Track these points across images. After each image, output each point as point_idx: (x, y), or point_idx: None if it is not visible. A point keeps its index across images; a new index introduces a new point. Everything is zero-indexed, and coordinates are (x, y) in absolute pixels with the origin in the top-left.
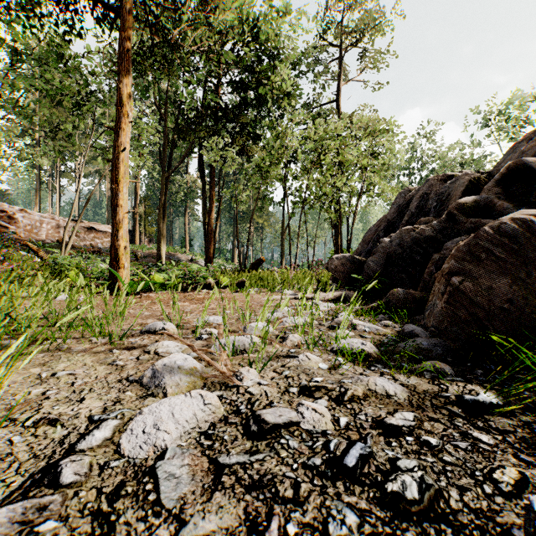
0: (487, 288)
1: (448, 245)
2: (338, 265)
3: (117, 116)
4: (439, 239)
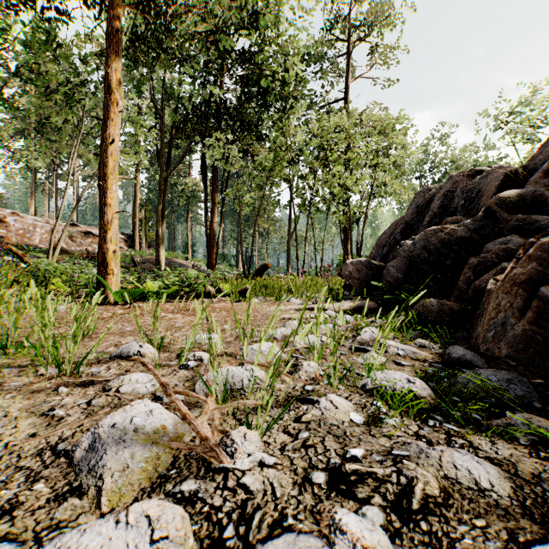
0: None
1: (490, 247)
2: (353, 270)
3: (105, 105)
4: (474, 240)
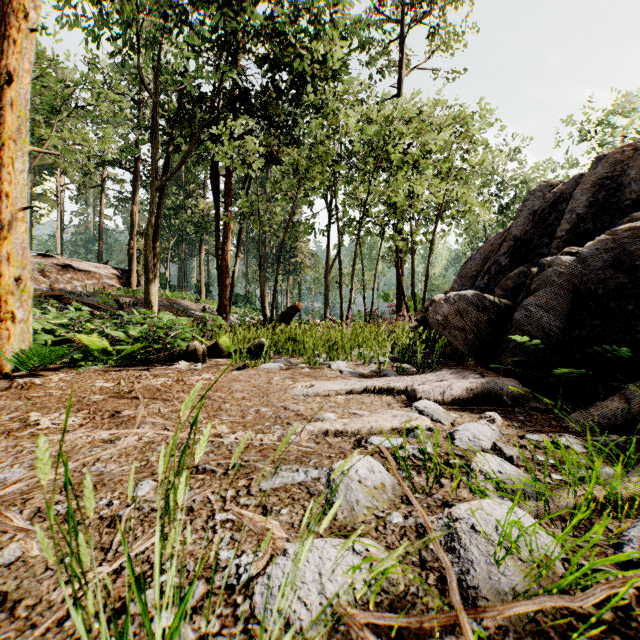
0: None
1: None
2: (451, 313)
3: None
4: None
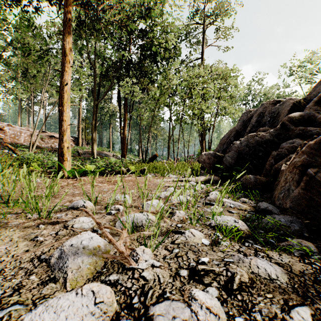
0: None
1: (283, 145)
2: (206, 158)
3: (62, 63)
4: (275, 141)
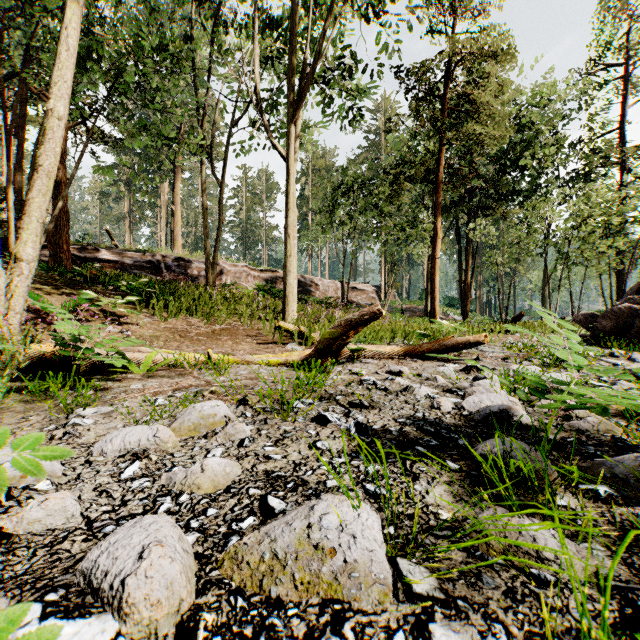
0: (603, 326)
1: None
2: (582, 318)
3: (434, 240)
4: None
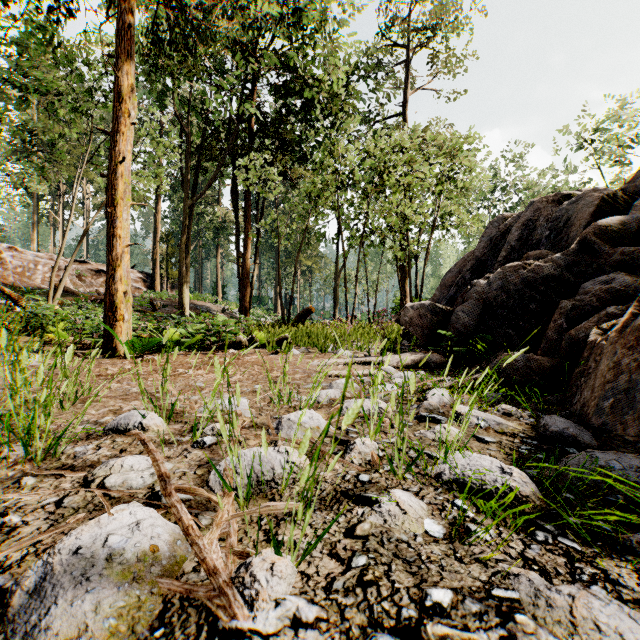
0: None
1: (588, 287)
2: (414, 316)
3: (114, 115)
4: (565, 279)
